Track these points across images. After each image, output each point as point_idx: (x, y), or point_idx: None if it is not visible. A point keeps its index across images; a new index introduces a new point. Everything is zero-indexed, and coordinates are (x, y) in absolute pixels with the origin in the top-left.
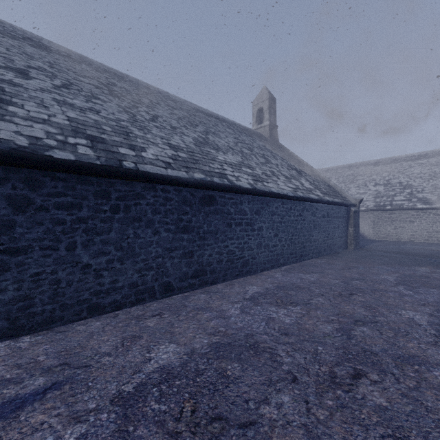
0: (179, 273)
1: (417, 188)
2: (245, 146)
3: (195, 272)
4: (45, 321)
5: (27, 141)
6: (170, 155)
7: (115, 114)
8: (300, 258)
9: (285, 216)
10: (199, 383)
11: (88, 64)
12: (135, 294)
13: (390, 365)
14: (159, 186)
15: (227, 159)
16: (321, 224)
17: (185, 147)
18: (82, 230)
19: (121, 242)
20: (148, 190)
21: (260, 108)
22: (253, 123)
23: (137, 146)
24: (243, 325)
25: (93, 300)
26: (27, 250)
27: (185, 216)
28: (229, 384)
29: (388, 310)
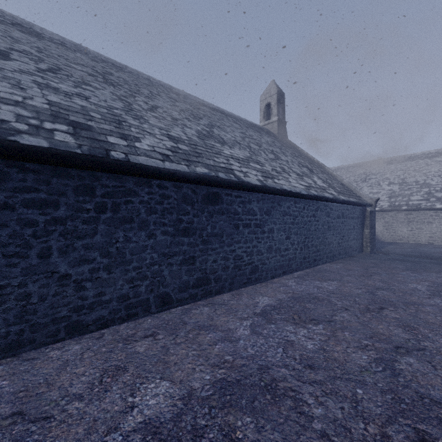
0: (179, 283)
1: (435, 186)
2: (252, 141)
3: (197, 281)
4: (11, 345)
5: None
6: (169, 146)
7: (108, 101)
8: (313, 263)
9: (298, 217)
10: None
11: (84, 54)
12: (126, 308)
13: None
14: (154, 181)
15: (234, 154)
16: (336, 225)
17: (186, 139)
18: (59, 233)
19: (108, 247)
20: (141, 185)
21: (268, 103)
22: (260, 119)
23: (130, 135)
24: (254, 352)
25: (73, 318)
26: None
27: (185, 216)
28: None
29: (433, 331)
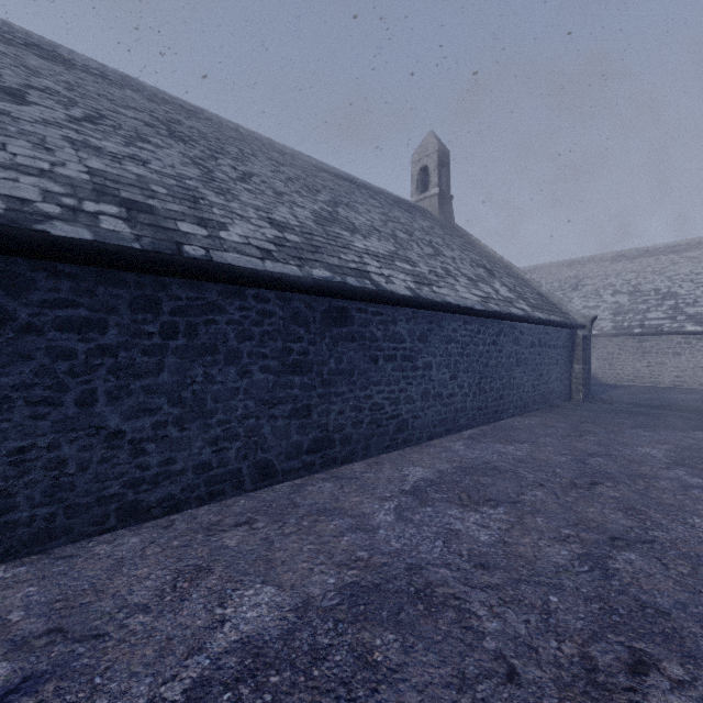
0: (286, 445)
1: (686, 298)
2: (399, 228)
3: (314, 443)
4: (37, 537)
5: (2, 205)
6: (271, 237)
7: (177, 167)
8: (493, 417)
9: (469, 345)
10: (316, 683)
11: (136, 90)
12: (207, 484)
13: (702, 641)
14: (249, 291)
15: (371, 248)
16: (528, 358)
17: (297, 225)
18: (108, 369)
19: (180, 390)
20: (229, 297)
21: (424, 166)
22: (412, 191)
23: (211, 220)
24: (401, 546)
25: (129, 496)
26: (0, 406)
27: (296, 343)
28: (378, 685)
29: (668, 516)
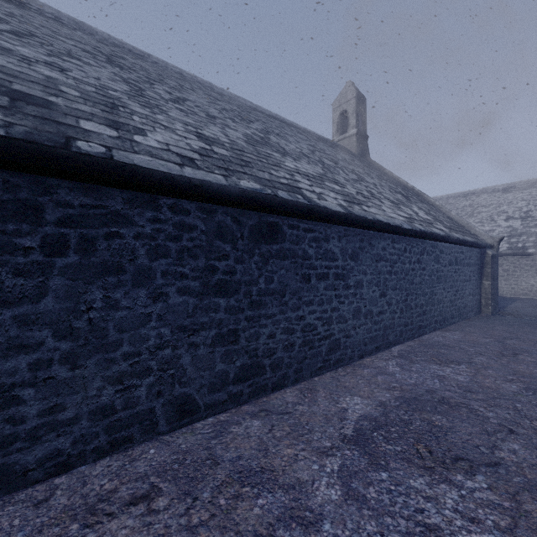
0: (210, 376)
1: None
2: (325, 156)
3: (242, 370)
4: None
5: None
6: (197, 147)
7: (102, 80)
8: (418, 332)
9: (397, 263)
10: None
11: (88, 34)
12: (108, 431)
13: None
14: (164, 200)
15: (301, 168)
16: (447, 275)
17: (227, 142)
18: None
19: (71, 319)
20: (139, 206)
21: (344, 111)
22: (333, 133)
23: (127, 124)
24: None
25: None
26: None
27: (221, 261)
28: None
29: None
